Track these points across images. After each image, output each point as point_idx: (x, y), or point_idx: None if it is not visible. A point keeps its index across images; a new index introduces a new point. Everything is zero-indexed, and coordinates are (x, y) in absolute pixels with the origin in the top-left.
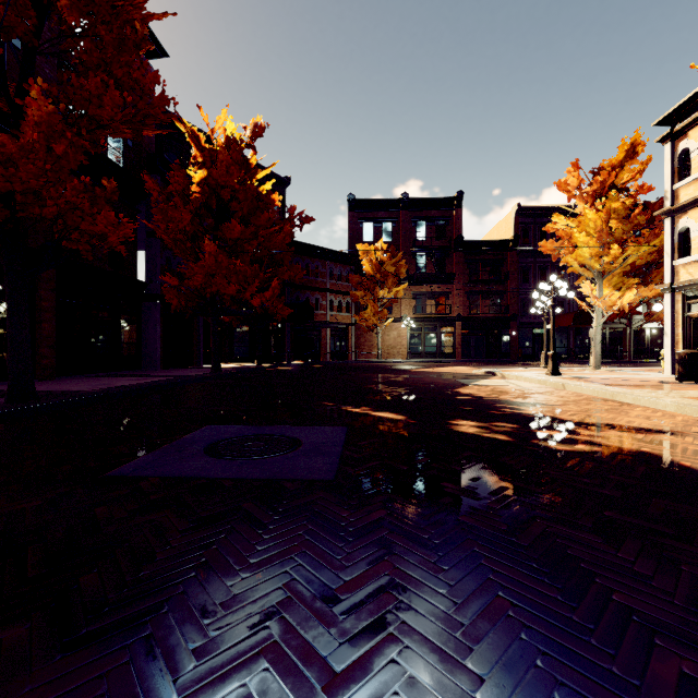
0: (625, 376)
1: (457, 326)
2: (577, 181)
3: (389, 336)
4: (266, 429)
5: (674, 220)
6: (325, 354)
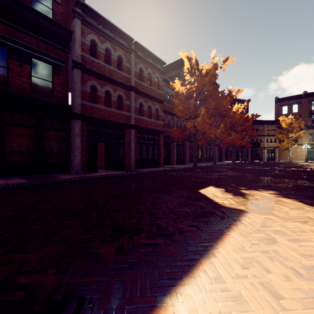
0: None
1: None
2: None
3: (296, 151)
4: (257, 167)
5: None
6: (264, 159)
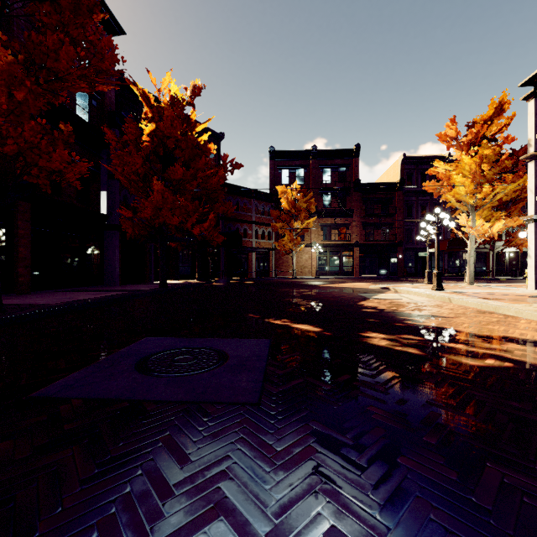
0: (497, 291)
1: (355, 250)
2: (455, 133)
3: (302, 258)
4: (197, 341)
5: (536, 163)
6: (251, 273)
